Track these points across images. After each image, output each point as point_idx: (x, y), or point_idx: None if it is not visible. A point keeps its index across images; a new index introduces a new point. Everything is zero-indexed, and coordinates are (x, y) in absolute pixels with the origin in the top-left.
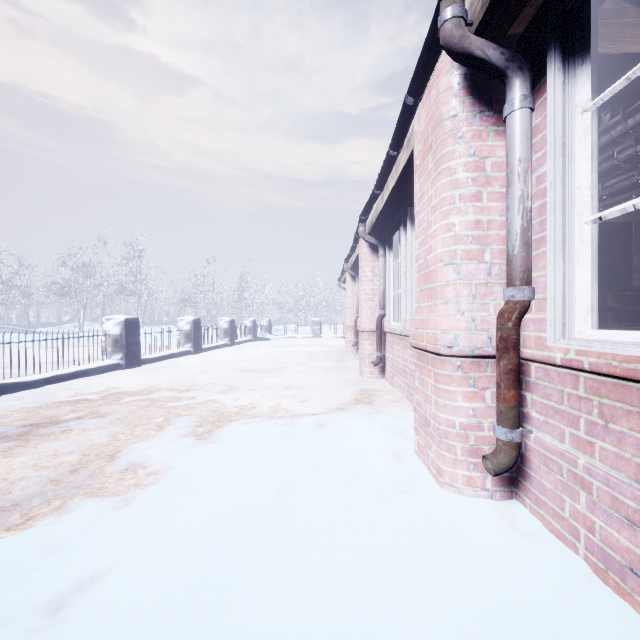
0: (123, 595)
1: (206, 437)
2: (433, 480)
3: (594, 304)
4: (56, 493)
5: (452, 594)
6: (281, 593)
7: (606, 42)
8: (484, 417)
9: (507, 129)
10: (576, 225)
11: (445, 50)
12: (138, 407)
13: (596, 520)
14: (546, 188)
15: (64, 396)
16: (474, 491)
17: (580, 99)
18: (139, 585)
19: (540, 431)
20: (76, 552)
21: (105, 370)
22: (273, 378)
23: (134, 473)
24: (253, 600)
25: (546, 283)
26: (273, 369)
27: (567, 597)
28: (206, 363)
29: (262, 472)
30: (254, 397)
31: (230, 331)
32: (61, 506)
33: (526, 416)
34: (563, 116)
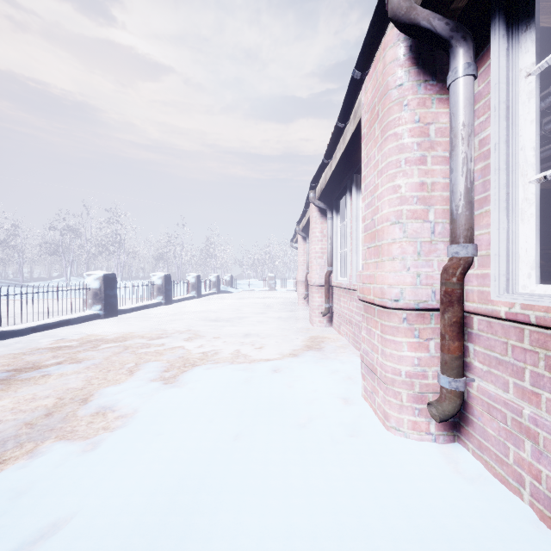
0: (82, 545)
1: (172, 381)
2: (380, 423)
3: (536, 260)
4: (30, 436)
5: (404, 544)
6: (237, 543)
7: (542, 16)
8: (428, 366)
9: (451, 96)
10: (520, 184)
11: (393, 22)
12: (112, 353)
13: (542, 469)
14: (489, 150)
15: (47, 343)
16: (419, 435)
17: (524, 64)
18: (98, 534)
19: (483, 380)
20: (41, 498)
21: (86, 319)
22: (234, 327)
23: (104, 416)
24: (209, 550)
25: (489, 240)
26: (234, 318)
27: (518, 547)
28: (175, 313)
29: (222, 416)
30: (216, 344)
31: (197, 285)
32: (33, 449)
33: (468, 365)
34: (507, 81)
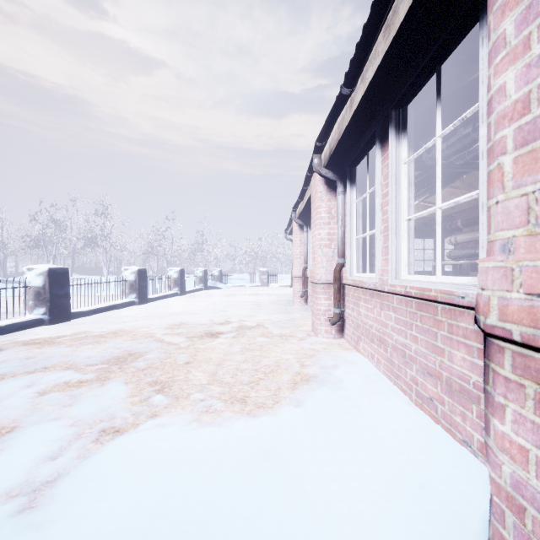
0: None
1: (38, 504)
2: None
3: None
4: None
5: None
6: None
7: None
8: None
9: None
10: None
11: None
12: None
13: None
14: None
15: None
16: None
17: None
18: None
19: None
20: None
21: (20, 327)
22: (212, 338)
23: None
24: None
25: None
26: (215, 324)
27: None
28: (146, 316)
29: None
30: (177, 374)
31: (180, 281)
32: None
33: None
34: None
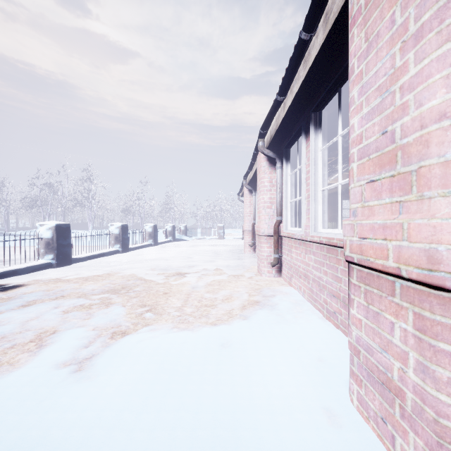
0: None
1: (84, 368)
2: None
3: None
4: None
5: None
6: None
7: None
8: None
9: None
10: None
11: None
12: (35, 315)
13: None
14: None
15: None
16: None
17: None
18: None
19: None
20: None
21: (36, 269)
22: (182, 277)
23: None
24: None
25: None
26: (183, 267)
27: None
28: (129, 261)
29: None
30: (159, 300)
31: (153, 234)
32: None
33: None
34: None
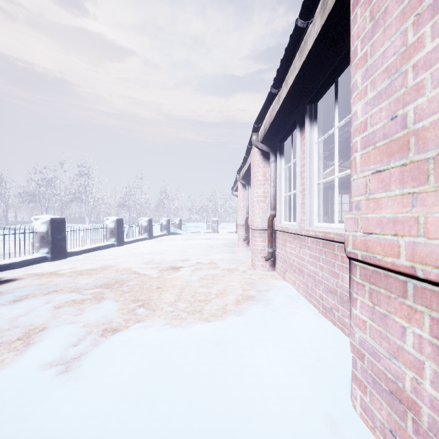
0: None
1: (71, 369)
2: None
3: None
4: None
5: None
6: None
7: None
8: None
9: None
10: None
11: None
12: (26, 311)
13: None
14: None
15: None
16: None
17: None
18: None
19: None
20: None
21: (30, 263)
22: (176, 271)
23: None
24: None
25: None
26: (178, 261)
27: None
28: (124, 255)
29: None
30: (152, 295)
31: (148, 228)
32: None
33: None
34: None
